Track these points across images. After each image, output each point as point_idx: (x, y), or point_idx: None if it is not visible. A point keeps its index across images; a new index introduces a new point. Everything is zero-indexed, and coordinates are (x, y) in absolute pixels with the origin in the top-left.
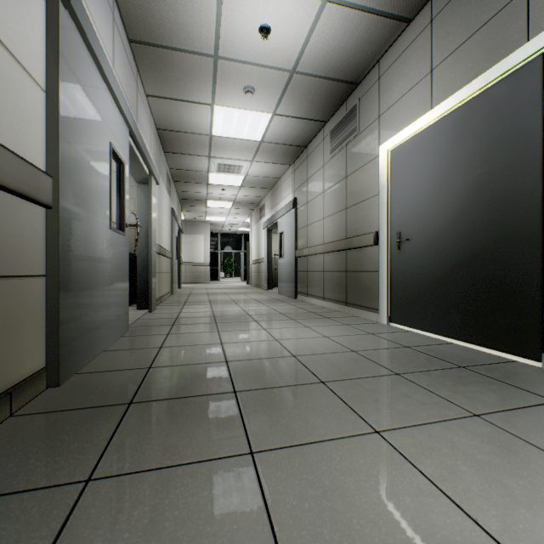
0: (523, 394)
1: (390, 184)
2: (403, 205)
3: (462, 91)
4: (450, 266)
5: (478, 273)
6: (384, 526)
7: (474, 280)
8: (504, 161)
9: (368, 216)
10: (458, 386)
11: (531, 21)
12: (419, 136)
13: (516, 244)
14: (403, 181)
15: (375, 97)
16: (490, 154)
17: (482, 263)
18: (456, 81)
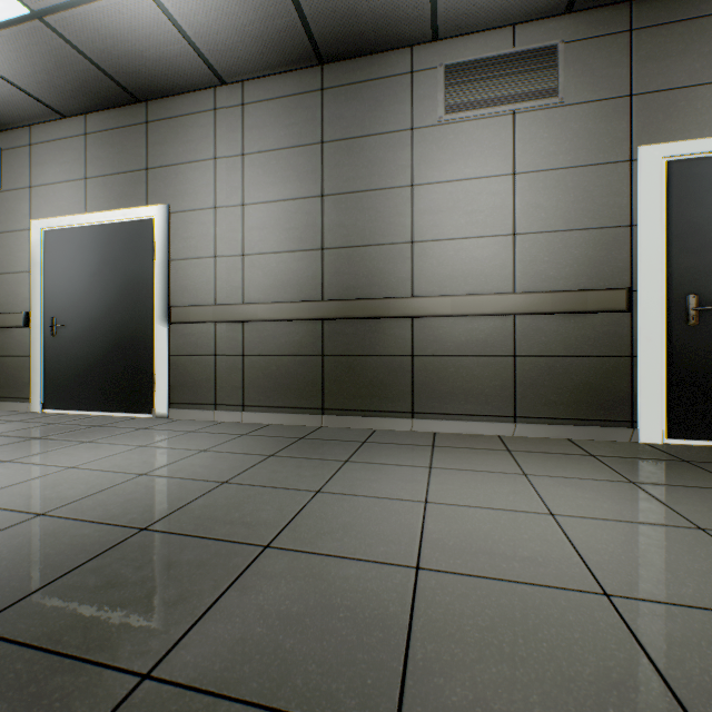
0: (127, 430)
1: (45, 266)
2: (59, 291)
3: (110, 213)
4: (101, 352)
5: (120, 358)
6: (5, 479)
7: (118, 363)
8: (136, 279)
9: (16, 292)
10: (86, 434)
11: (150, 194)
12: (76, 231)
13: (142, 338)
14: (59, 267)
15: (26, 162)
16: (128, 271)
17: (123, 350)
18: (106, 201)
